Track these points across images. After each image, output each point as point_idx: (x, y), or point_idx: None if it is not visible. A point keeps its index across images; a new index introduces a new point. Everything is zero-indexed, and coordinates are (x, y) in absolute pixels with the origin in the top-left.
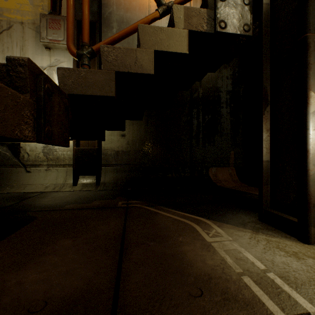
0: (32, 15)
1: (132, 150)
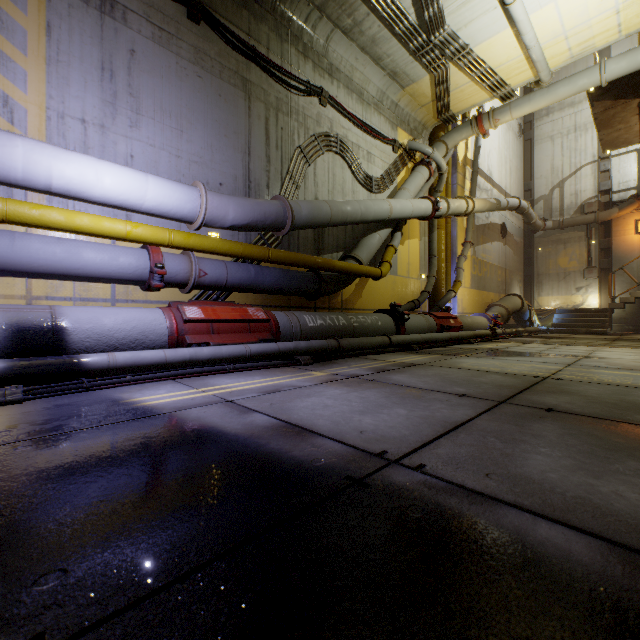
0: (578, 267)
1: (629, 317)
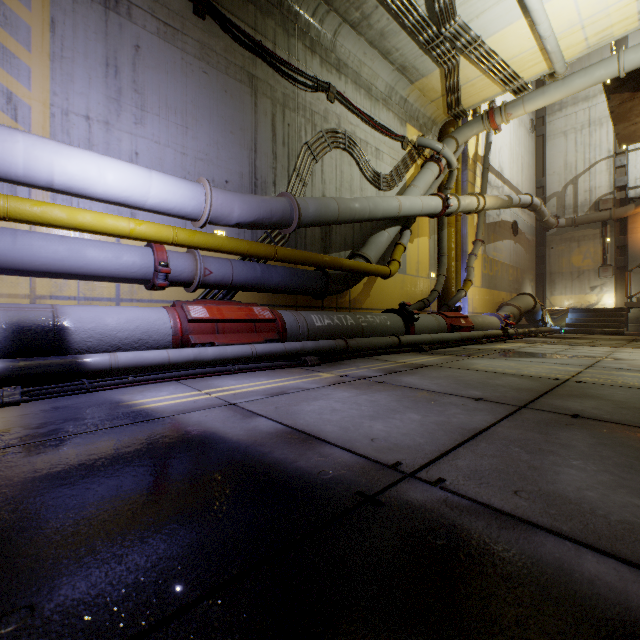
0: (592, 266)
1: None
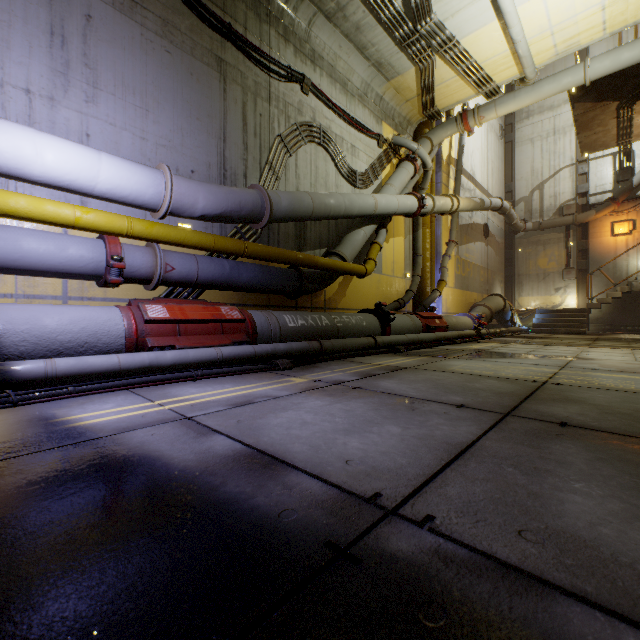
0: (557, 268)
1: (605, 317)
